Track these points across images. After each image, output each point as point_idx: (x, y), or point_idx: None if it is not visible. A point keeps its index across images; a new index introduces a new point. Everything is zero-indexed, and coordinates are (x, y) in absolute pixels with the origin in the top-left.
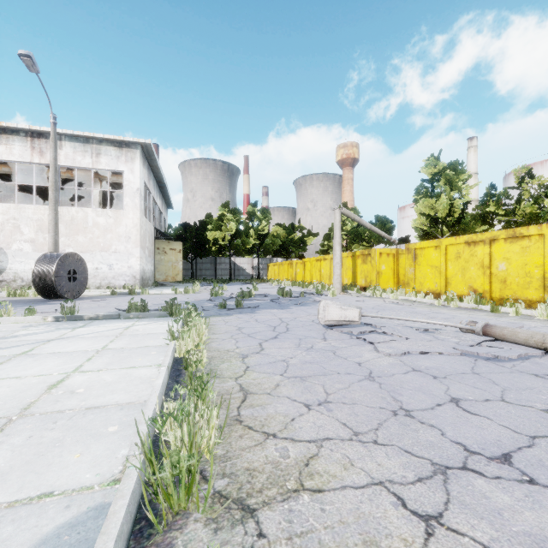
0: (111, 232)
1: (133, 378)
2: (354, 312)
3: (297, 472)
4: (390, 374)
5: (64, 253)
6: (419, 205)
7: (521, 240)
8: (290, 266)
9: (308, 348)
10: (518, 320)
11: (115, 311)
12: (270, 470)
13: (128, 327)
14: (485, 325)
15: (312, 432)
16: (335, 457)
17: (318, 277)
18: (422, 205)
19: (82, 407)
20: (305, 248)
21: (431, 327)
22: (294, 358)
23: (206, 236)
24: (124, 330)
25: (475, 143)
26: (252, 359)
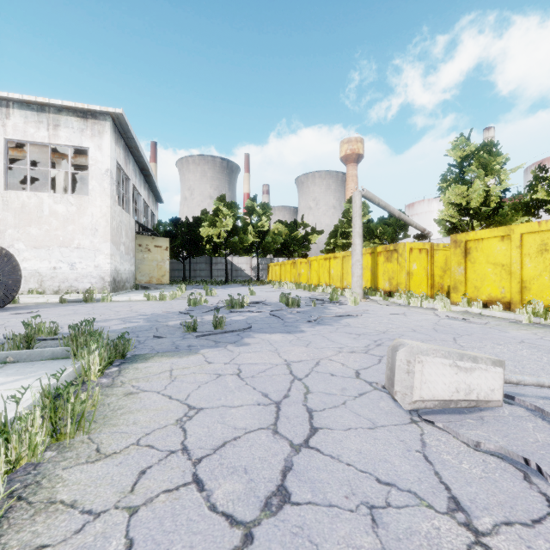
0: (73, 223)
1: None
2: (489, 378)
3: None
4: None
5: None
6: (448, 192)
7: None
8: (293, 266)
9: None
10: None
11: (2, 338)
12: None
13: None
14: None
15: None
16: None
17: (327, 279)
18: (452, 192)
19: None
20: (308, 247)
21: None
22: None
23: (199, 233)
24: None
25: (492, 133)
26: None
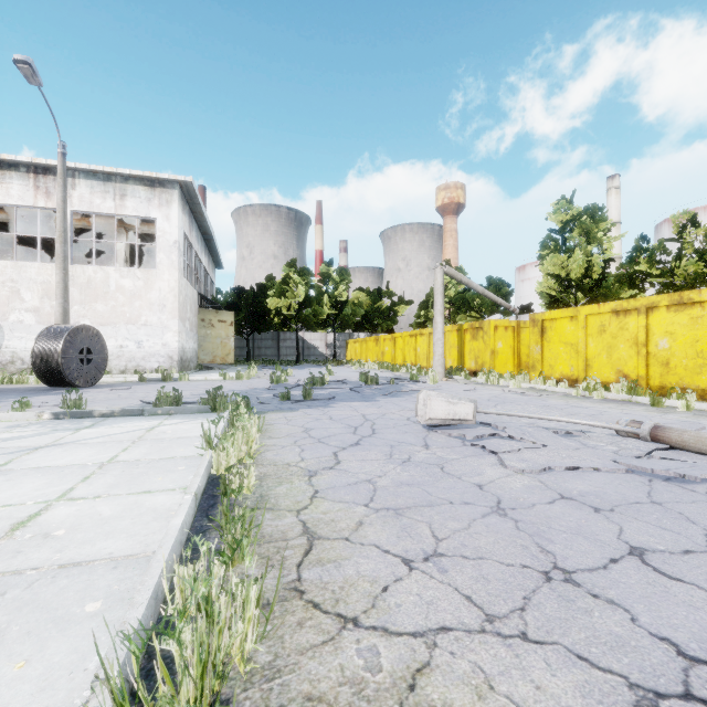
0: (140, 298)
1: (143, 510)
2: (466, 408)
3: (396, 704)
4: (529, 504)
5: (75, 326)
6: (545, 262)
7: (690, 307)
8: (376, 344)
9: (404, 460)
10: (692, 418)
11: (139, 404)
12: (347, 700)
13: (152, 428)
14: (655, 427)
15: (418, 615)
16: (459, 670)
17: (413, 358)
18: (550, 262)
19: (54, 563)
20: (395, 320)
21: (573, 428)
22: (384, 477)
23: (266, 304)
24: (146, 433)
25: (617, 183)
26: (322, 478)
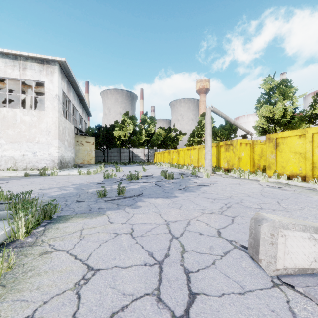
0: (35, 127)
1: None
2: None
3: None
4: None
5: None
6: (261, 109)
7: None
8: (169, 154)
9: None
10: None
11: None
12: None
13: None
14: None
15: None
16: None
17: (189, 161)
18: (264, 109)
19: None
20: (177, 142)
21: None
22: None
23: (113, 134)
24: None
25: (285, 76)
26: None
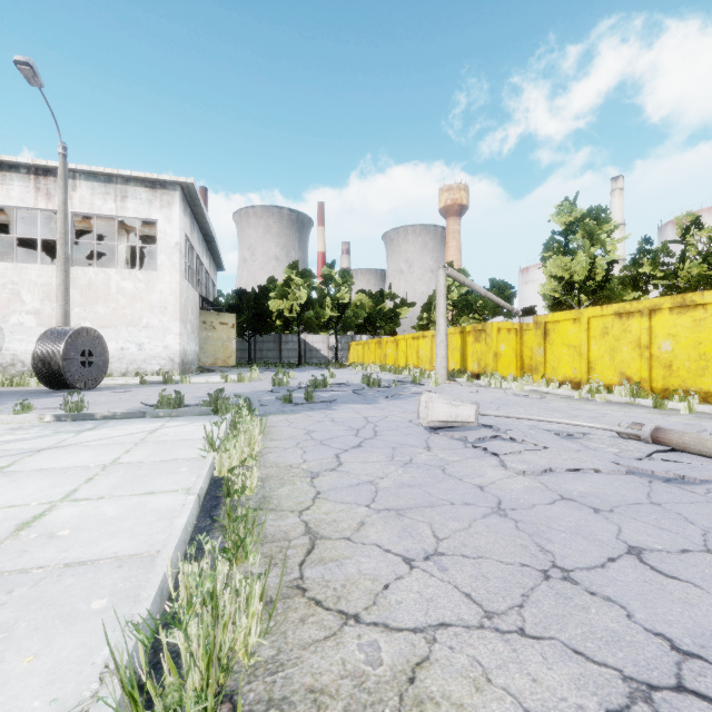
0: (141, 301)
1: (147, 510)
2: (468, 410)
3: (396, 696)
4: (529, 505)
5: (76, 329)
6: (549, 264)
7: (692, 310)
8: (378, 346)
9: (406, 462)
10: (694, 420)
11: (140, 406)
12: (349, 692)
13: (154, 430)
14: (656, 429)
15: (418, 612)
16: (458, 664)
17: (416, 361)
18: (553, 264)
19: (60, 562)
20: (397, 322)
21: (575, 430)
22: (385, 478)
23: (268, 307)
24: (148, 435)
25: (621, 184)
26: (324, 479)
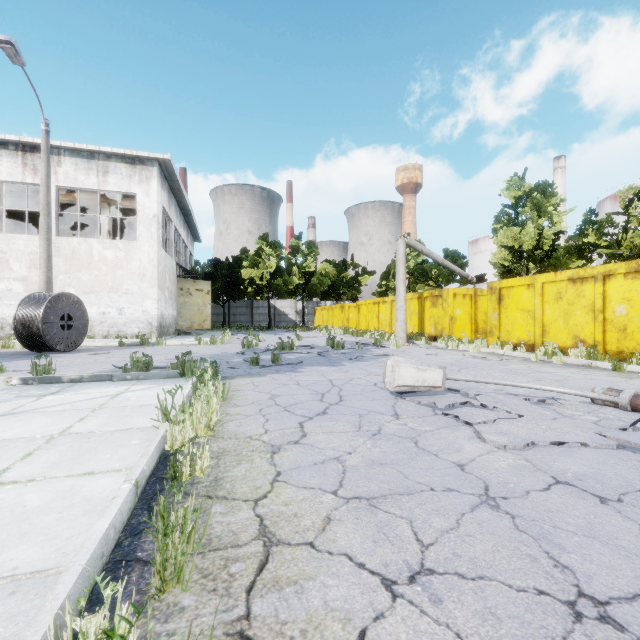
0: (122, 268)
1: (77, 499)
2: (435, 375)
3: None
4: (522, 492)
5: (55, 294)
6: (499, 235)
7: None
8: (342, 311)
9: (374, 432)
10: None
11: (112, 368)
12: None
13: (117, 394)
14: (636, 396)
15: None
16: None
17: (376, 324)
18: (504, 235)
19: None
20: (359, 289)
21: (543, 395)
22: (353, 453)
23: (241, 275)
24: (109, 400)
25: (563, 163)
26: (286, 455)
